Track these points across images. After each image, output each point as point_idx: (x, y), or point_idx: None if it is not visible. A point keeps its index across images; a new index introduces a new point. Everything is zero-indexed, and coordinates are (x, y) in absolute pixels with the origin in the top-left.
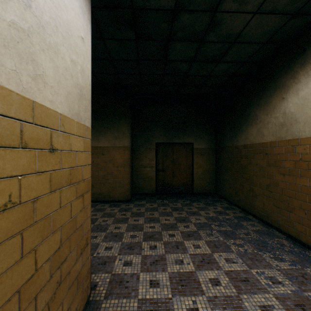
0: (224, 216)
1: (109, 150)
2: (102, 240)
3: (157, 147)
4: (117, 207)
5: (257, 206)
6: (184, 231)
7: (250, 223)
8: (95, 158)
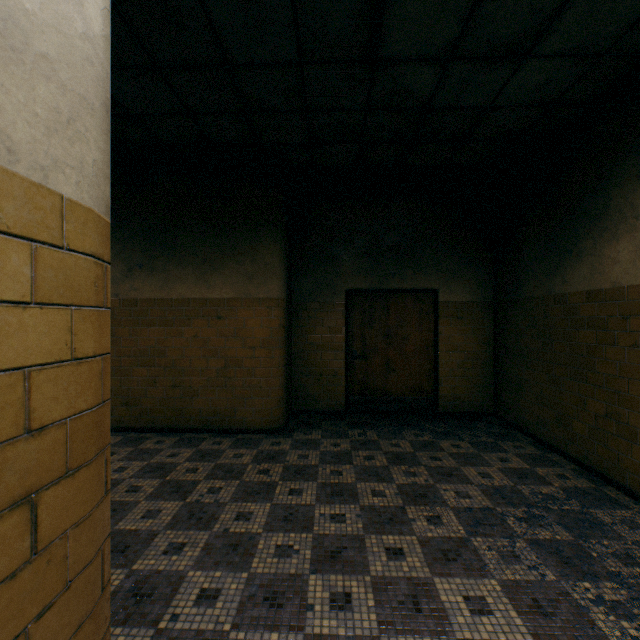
0: (534, 487)
1: (232, 307)
2: (195, 561)
3: (348, 301)
4: (251, 447)
5: (636, 464)
6: (429, 536)
7: (622, 515)
8: (200, 327)
